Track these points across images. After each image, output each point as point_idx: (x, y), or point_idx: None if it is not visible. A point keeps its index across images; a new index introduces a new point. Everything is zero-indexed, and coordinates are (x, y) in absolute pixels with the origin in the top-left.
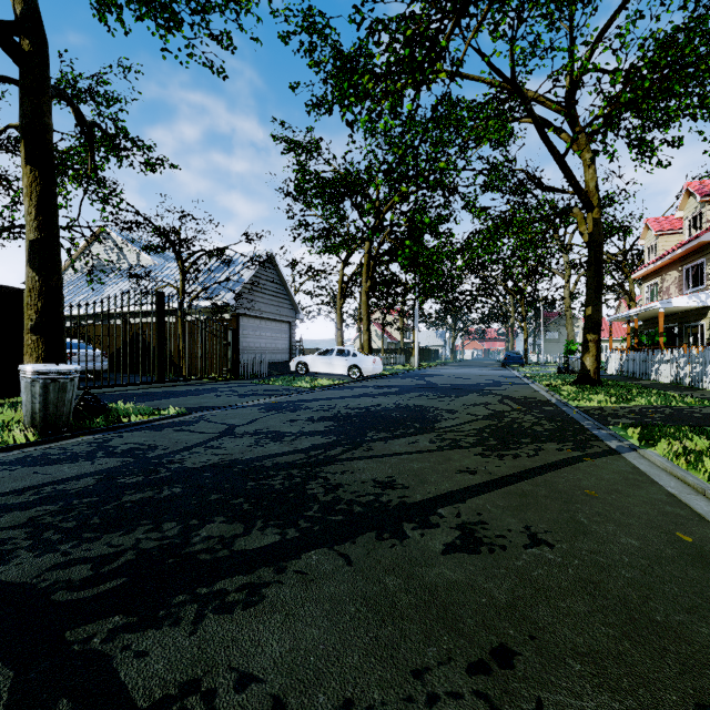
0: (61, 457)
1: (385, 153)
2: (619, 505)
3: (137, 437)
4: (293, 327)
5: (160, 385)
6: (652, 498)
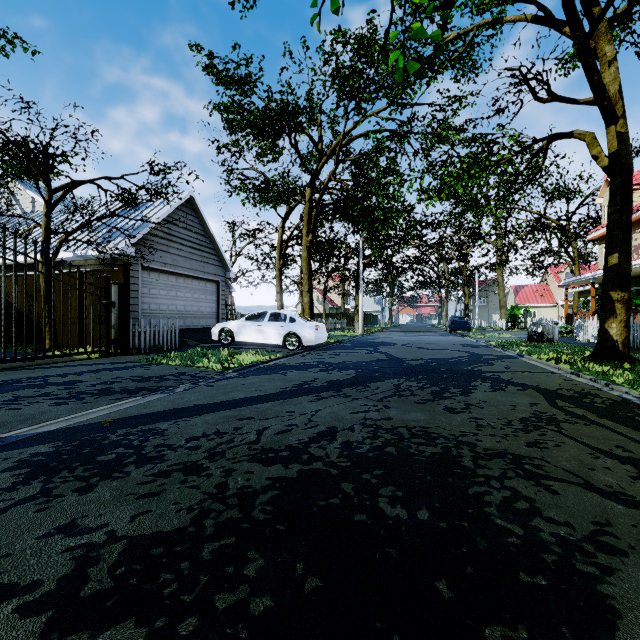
0: None
1: (333, 39)
2: None
3: None
4: (222, 288)
5: None
6: None
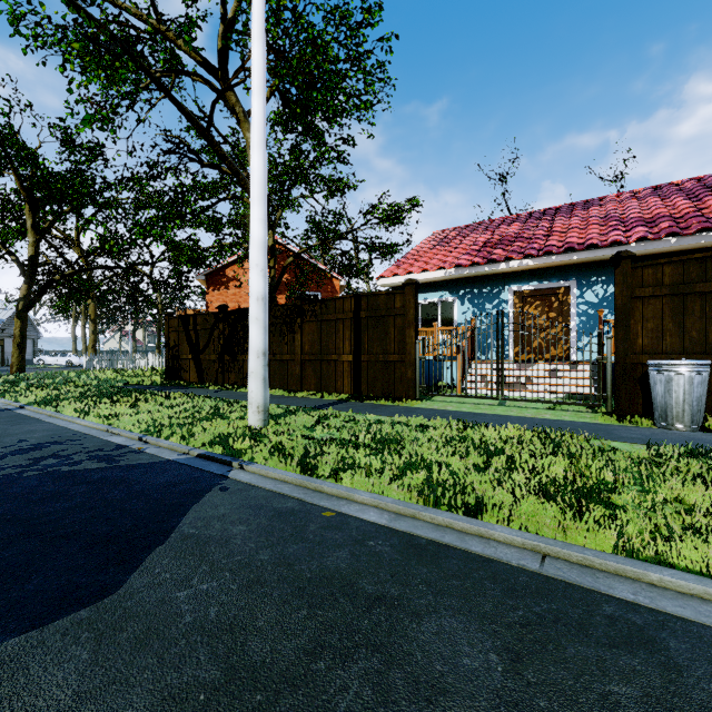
0: None
1: None
2: None
3: None
4: (36, 341)
5: None
6: None
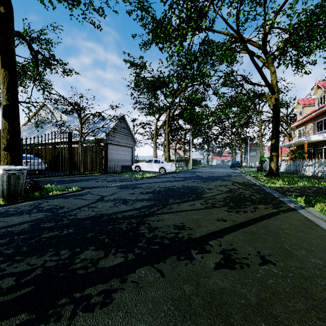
0: (14, 212)
1: (177, 67)
2: (304, 239)
3: (55, 202)
4: (133, 149)
5: (70, 176)
6: (320, 235)
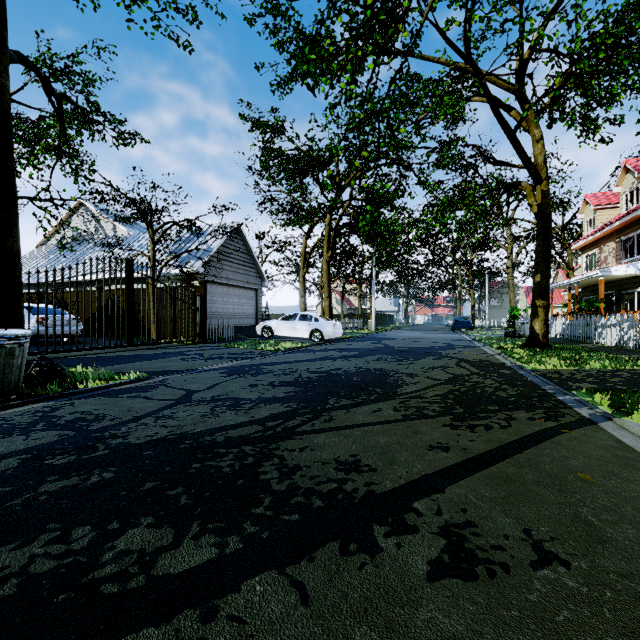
0: None
1: (345, 129)
2: (625, 494)
3: (87, 405)
4: (259, 294)
5: (129, 348)
6: None
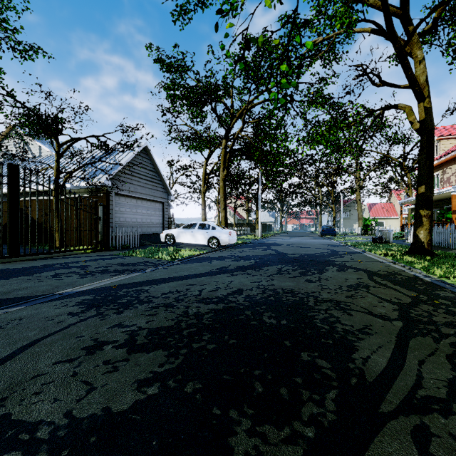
0: None
1: (240, 48)
2: None
3: None
4: (165, 206)
5: (15, 259)
6: None
